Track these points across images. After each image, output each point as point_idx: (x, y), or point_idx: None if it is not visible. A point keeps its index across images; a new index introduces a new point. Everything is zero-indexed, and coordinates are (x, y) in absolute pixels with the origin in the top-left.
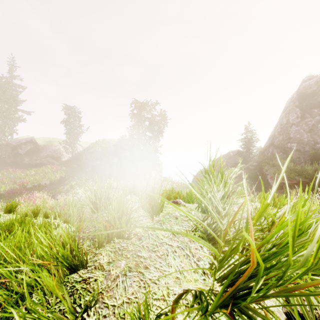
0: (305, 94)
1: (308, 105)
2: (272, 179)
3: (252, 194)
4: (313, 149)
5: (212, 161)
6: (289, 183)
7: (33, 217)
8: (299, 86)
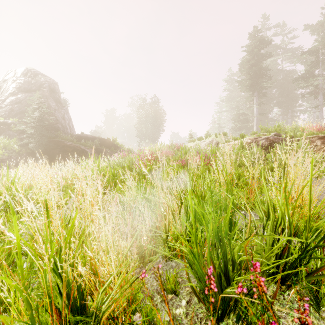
0: (51, 88)
1: (54, 98)
2: (87, 149)
3: (191, 140)
4: (67, 132)
5: (207, 131)
6: (95, 151)
7: (234, 141)
8: (31, 74)
